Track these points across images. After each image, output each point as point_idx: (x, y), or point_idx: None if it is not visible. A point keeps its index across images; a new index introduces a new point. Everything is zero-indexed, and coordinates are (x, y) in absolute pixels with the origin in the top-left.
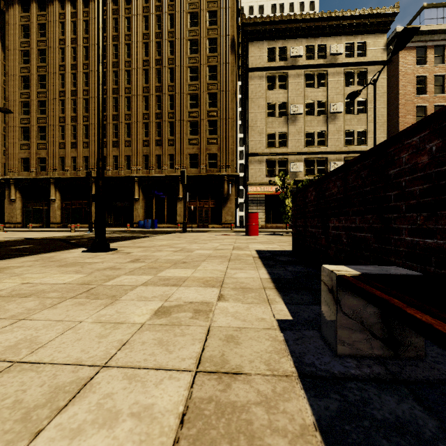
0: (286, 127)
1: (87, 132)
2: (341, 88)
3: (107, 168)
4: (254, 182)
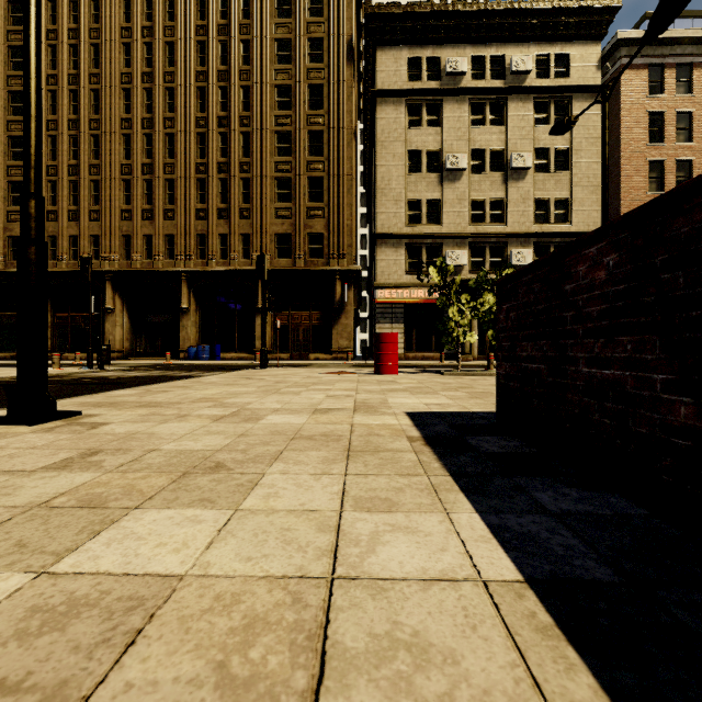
0: (438, 191)
1: (97, 192)
2: (528, 129)
3: (133, 257)
4: (386, 282)
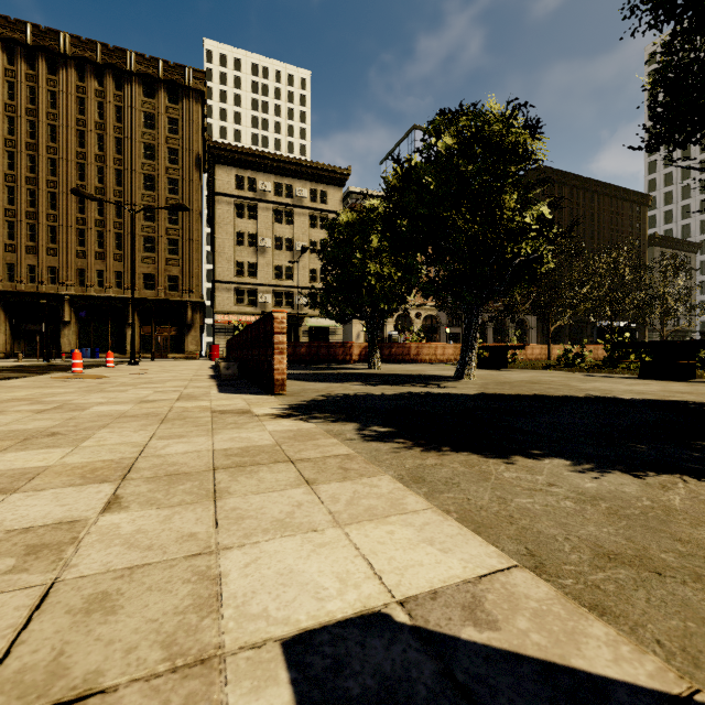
0: (255, 257)
1: None
2: (306, 229)
3: (18, 281)
4: (222, 310)
